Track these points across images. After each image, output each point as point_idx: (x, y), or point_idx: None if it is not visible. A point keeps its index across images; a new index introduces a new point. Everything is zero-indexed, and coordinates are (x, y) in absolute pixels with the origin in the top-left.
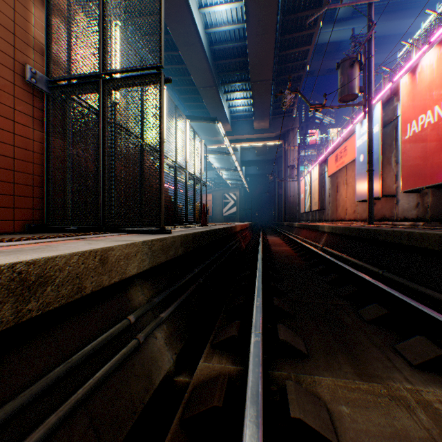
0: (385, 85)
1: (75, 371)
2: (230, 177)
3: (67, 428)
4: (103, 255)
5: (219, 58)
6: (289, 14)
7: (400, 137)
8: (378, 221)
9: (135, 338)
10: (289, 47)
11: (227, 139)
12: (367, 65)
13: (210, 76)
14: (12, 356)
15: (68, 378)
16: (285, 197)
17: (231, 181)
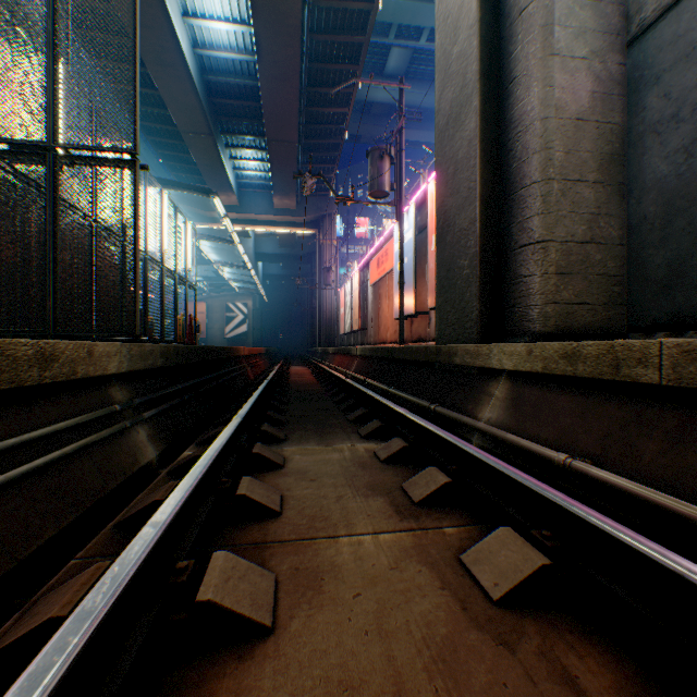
0: (425, 183)
1: (79, 431)
2: (238, 276)
3: (80, 460)
4: (91, 349)
5: (217, 94)
6: (319, 61)
7: (428, 248)
8: (416, 342)
9: (122, 423)
10: (321, 104)
11: (230, 221)
12: (399, 160)
13: (202, 118)
14: (37, 407)
15: (74, 433)
16: (320, 311)
17: (239, 283)
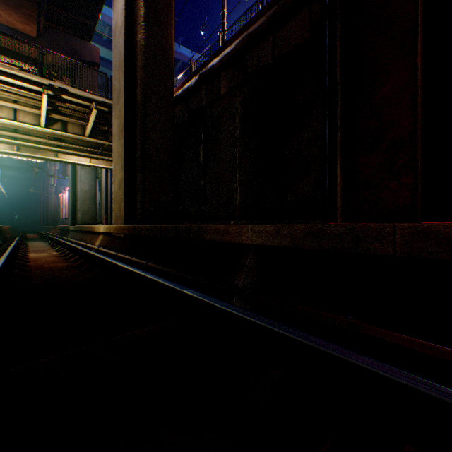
0: None
1: None
2: None
3: None
4: None
5: None
6: None
7: None
8: None
9: None
10: None
11: None
12: None
13: None
14: None
15: None
16: (49, 206)
17: None
